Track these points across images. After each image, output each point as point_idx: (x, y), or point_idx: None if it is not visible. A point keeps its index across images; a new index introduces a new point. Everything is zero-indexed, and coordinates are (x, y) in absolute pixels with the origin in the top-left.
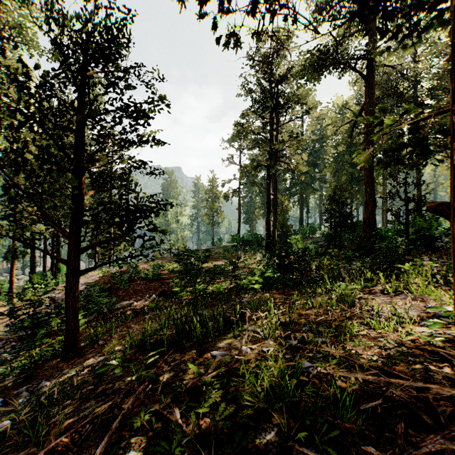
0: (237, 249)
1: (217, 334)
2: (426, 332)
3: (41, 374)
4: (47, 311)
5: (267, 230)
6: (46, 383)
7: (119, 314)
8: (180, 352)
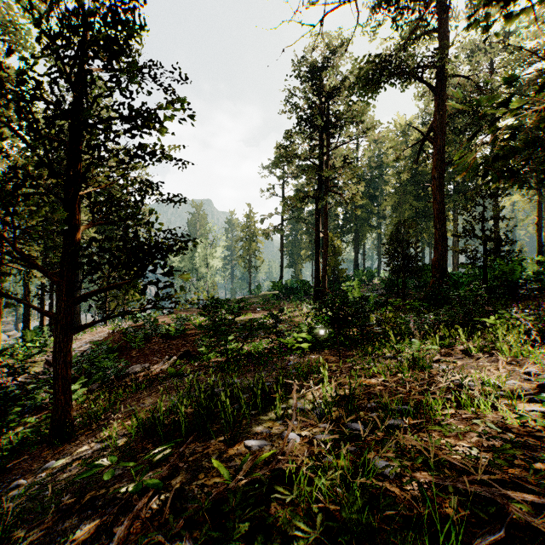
0: (279, 298)
1: (253, 412)
2: (537, 411)
3: (18, 466)
4: (40, 377)
5: (316, 276)
6: (20, 482)
7: (130, 382)
8: (203, 439)
